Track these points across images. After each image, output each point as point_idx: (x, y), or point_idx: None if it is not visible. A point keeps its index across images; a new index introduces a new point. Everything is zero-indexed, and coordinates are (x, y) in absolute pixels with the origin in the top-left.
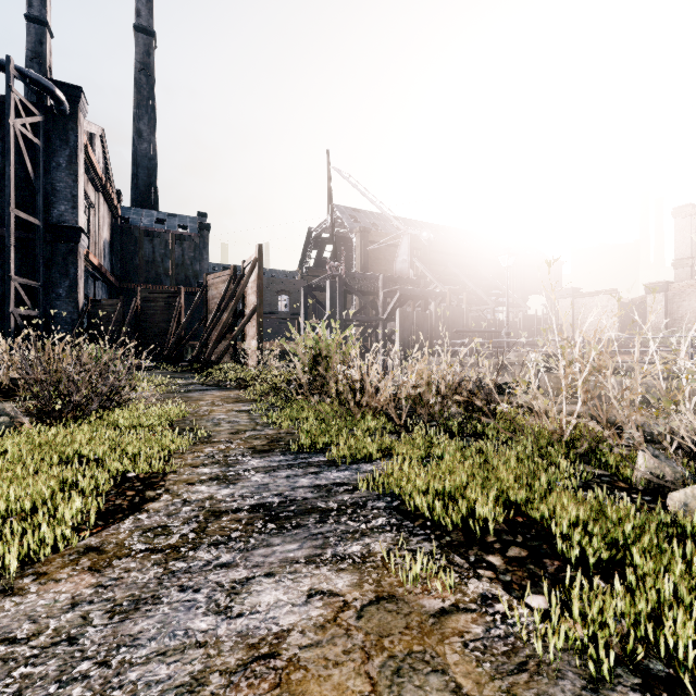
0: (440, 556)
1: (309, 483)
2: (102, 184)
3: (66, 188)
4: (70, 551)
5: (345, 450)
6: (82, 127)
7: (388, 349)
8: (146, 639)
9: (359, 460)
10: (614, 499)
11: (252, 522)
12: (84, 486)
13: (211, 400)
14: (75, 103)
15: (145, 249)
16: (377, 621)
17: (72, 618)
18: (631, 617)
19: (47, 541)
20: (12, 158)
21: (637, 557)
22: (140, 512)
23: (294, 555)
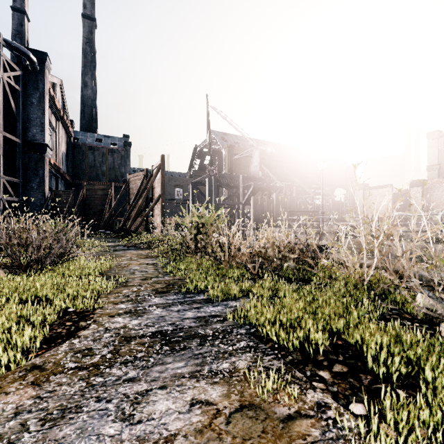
0: (286, 371)
1: (193, 315)
2: (61, 116)
3: (37, 118)
4: (20, 369)
5: (218, 292)
6: (47, 79)
7: (246, 223)
8: (67, 443)
9: (227, 298)
10: (403, 327)
11: (152, 345)
12: (35, 319)
13: (130, 256)
14: (43, 63)
15: (89, 158)
16: (241, 426)
17: (13, 425)
18: (431, 425)
19: (3, 362)
20: (1, 98)
21: (429, 375)
22: (74, 338)
23: (181, 371)
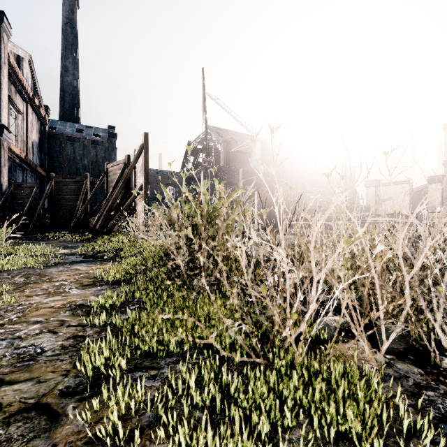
0: None
1: None
2: (30, 97)
3: None
4: None
5: None
6: (5, 45)
7: None
8: None
9: None
10: None
11: None
12: None
13: (62, 281)
14: None
15: (67, 150)
16: None
17: None
18: None
19: None
20: None
21: None
22: None
23: None
